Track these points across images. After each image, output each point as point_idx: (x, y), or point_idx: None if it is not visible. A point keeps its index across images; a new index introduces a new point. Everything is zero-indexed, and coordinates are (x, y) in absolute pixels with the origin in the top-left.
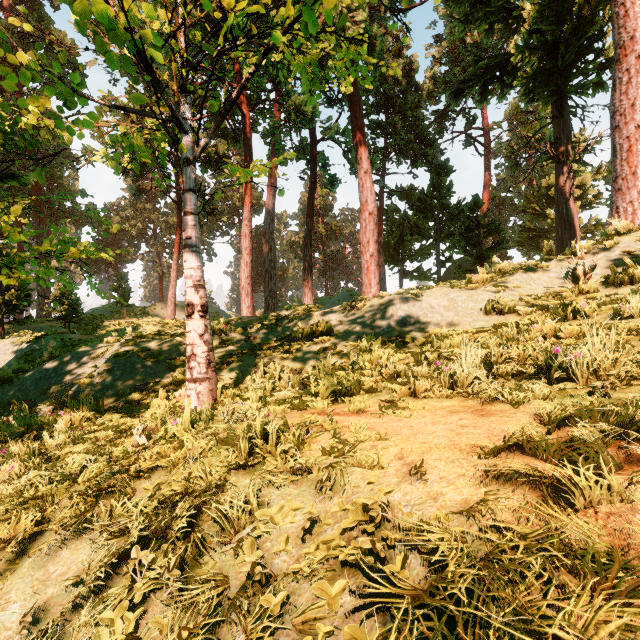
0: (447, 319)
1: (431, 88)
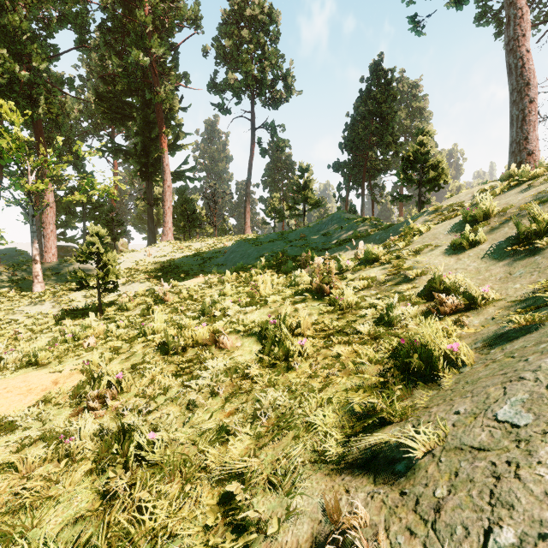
0: None
1: (78, 117)
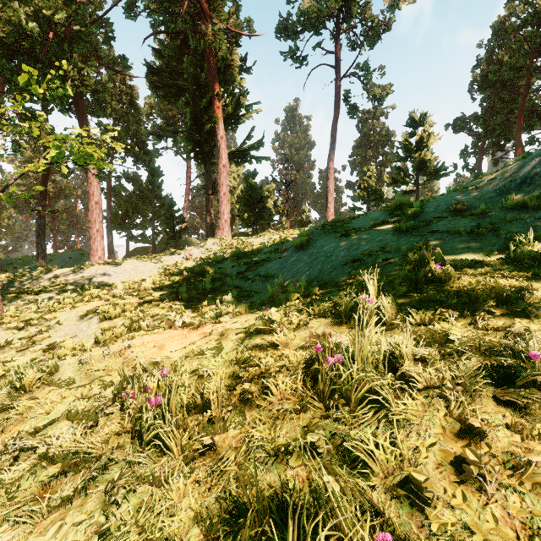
0: (132, 275)
1: (149, 112)
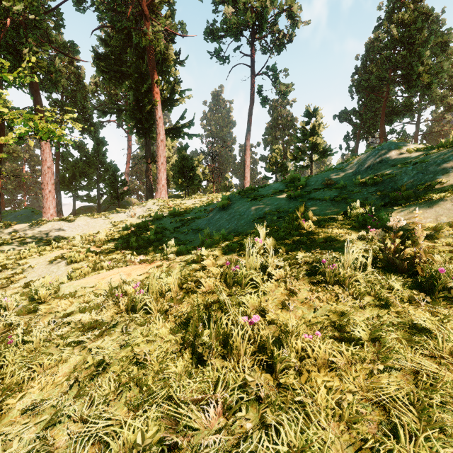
0: (84, 229)
1: (95, 89)
